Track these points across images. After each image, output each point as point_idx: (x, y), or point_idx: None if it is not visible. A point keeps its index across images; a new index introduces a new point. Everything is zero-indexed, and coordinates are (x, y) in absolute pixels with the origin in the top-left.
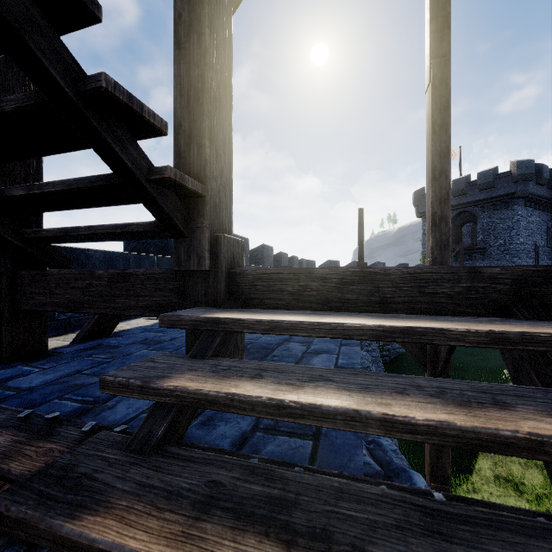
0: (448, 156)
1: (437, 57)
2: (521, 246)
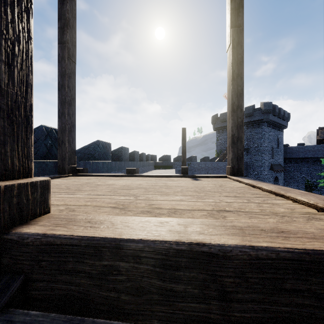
0: (242, 96)
1: (235, 26)
2: (265, 148)
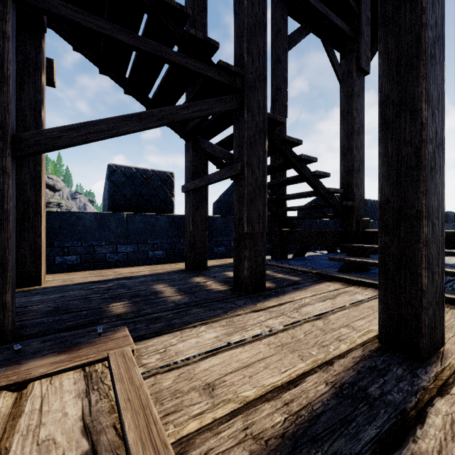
0: None
1: None
2: None
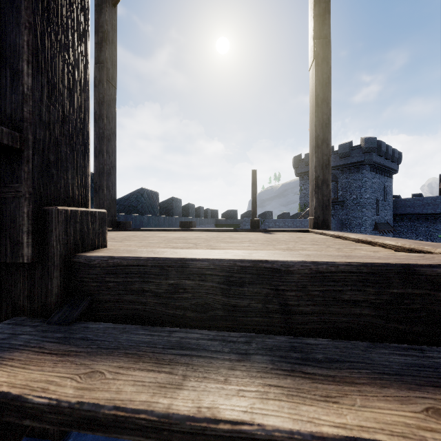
0: (328, 126)
1: (320, 38)
2: (367, 200)
